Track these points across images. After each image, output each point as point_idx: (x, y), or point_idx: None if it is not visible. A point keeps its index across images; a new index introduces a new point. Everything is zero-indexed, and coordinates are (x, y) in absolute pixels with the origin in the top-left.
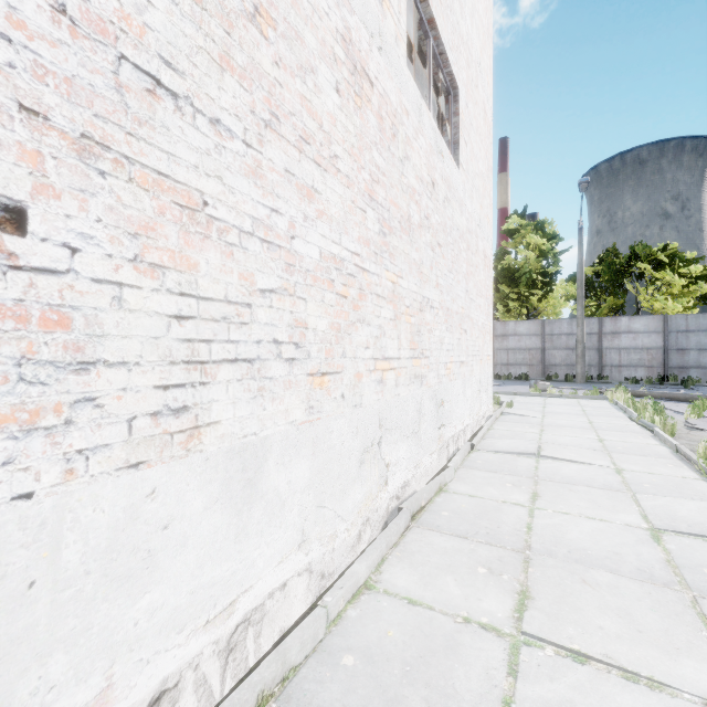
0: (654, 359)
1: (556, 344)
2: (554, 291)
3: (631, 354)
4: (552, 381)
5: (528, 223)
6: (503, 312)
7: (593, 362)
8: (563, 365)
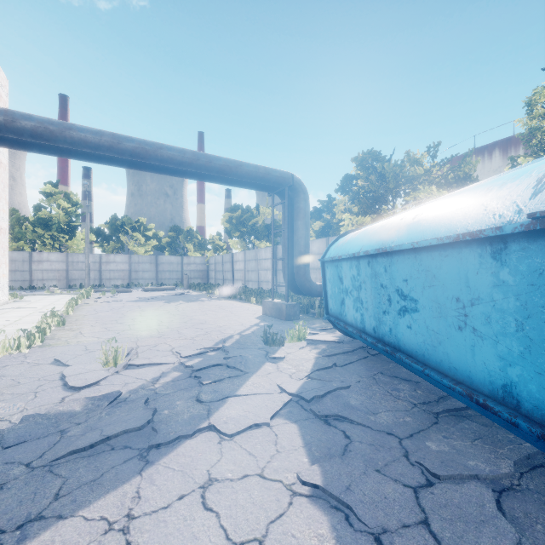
0: (126, 275)
1: (76, 267)
2: (78, 235)
3: (115, 273)
4: (72, 289)
5: (60, 192)
6: (41, 245)
7: (97, 277)
8: (80, 279)
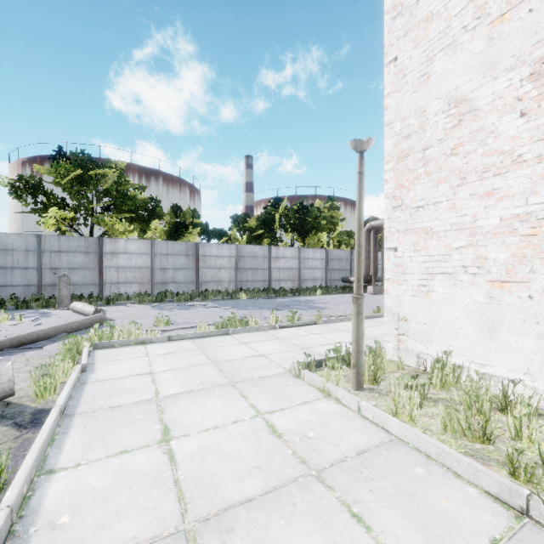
0: None
1: None
2: None
3: None
4: None
5: None
6: None
7: None
8: None
